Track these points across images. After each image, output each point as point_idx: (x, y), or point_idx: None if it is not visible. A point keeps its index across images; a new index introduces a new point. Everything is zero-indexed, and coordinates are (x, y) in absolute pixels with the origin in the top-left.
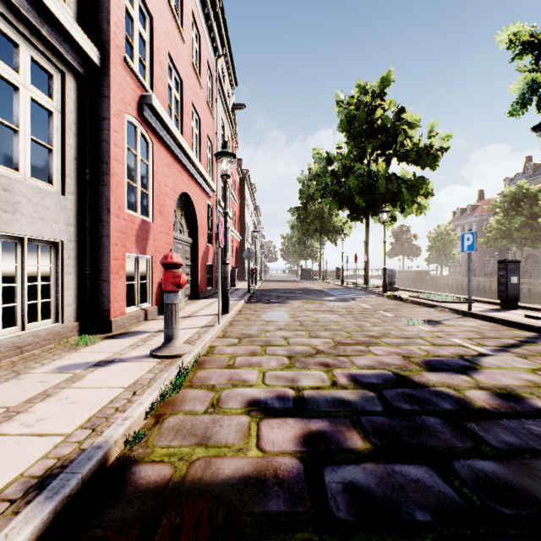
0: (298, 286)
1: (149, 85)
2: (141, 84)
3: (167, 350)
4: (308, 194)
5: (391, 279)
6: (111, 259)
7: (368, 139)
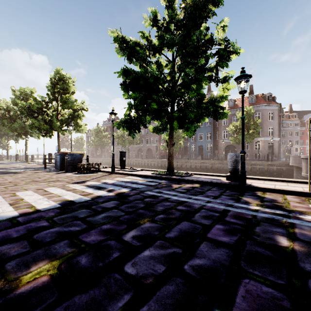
0: None
1: None
2: None
3: None
4: None
5: (32, 158)
6: None
7: None
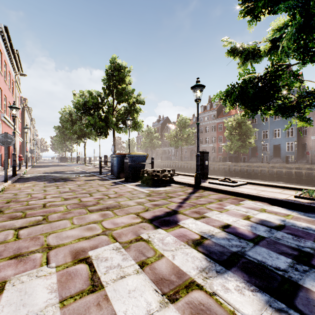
0: (57, 164)
1: (1, 108)
2: (1, 111)
3: (20, 170)
4: None
5: (90, 160)
6: None
7: None
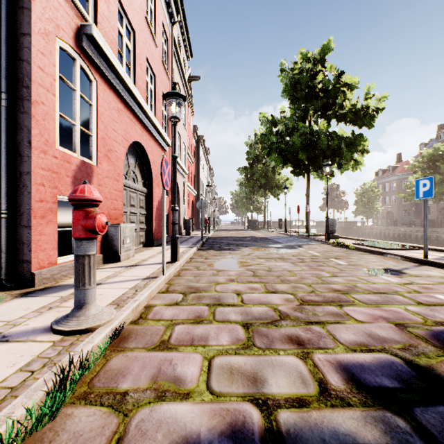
0: (246, 234)
1: (93, 21)
2: (80, 12)
3: (74, 321)
4: (254, 156)
5: (332, 228)
6: (33, 200)
7: (310, 101)
